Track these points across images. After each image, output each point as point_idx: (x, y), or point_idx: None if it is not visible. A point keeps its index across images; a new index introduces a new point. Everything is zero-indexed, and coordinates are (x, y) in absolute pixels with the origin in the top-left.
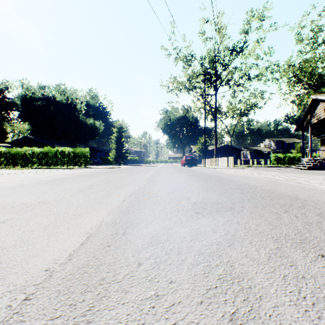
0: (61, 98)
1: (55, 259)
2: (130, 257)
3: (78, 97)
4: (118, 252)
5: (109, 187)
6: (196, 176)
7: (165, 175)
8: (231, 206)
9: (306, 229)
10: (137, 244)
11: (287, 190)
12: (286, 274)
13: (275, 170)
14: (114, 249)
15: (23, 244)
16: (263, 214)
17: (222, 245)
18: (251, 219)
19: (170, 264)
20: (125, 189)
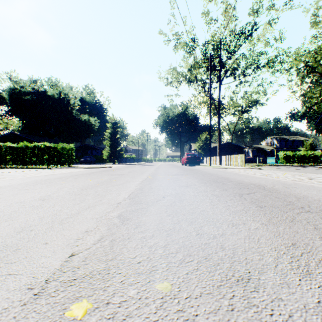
0: (52, 92)
1: None
2: None
3: (71, 92)
4: None
5: None
6: (218, 184)
7: (165, 181)
8: None
9: None
10: None
11: None
12: None
13: (306, 171)
14: None
15: None
16: None
17: None
18: None
19: None
20: None
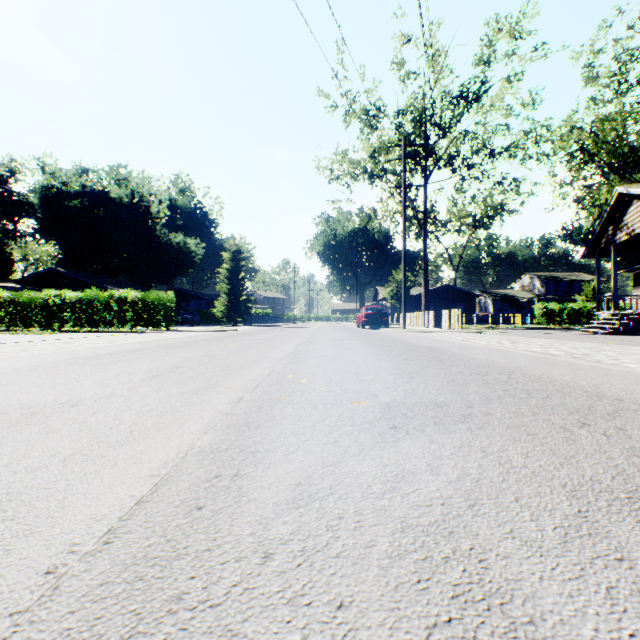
0: (119, 193)
1: (72, 541)
2: (245, 537)
3: (153, 192)
4: (218, 523)
5: (211, 371)
6: (387, 348)
7: (325, 345)
8: (464, 412)
9: (635, 465)
10: (263, 503)
11: (577, 377)
12: (613, 585)
13: (546, 335)
14: (211, 515)
15: (7, 502)
16: (535, 430)
17: (454, 504)
18: (511, 442)
19: (338, 557)
20: (243, 375)
